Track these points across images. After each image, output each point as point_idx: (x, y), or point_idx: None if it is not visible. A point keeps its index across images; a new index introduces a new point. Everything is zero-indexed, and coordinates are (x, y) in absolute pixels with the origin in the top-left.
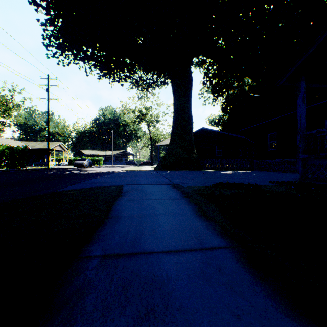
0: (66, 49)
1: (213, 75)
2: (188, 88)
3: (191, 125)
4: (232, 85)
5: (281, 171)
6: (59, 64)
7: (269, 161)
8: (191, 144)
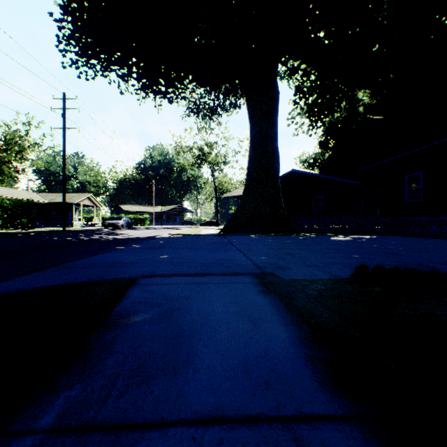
0: (90, 55)
1: (310, 89)
2: (273, 107)
3: (277, 164)
4: (339, 104)
5: (432, 237)
6: (79, 77)
7: (408, 219)
8: (278, 194)
